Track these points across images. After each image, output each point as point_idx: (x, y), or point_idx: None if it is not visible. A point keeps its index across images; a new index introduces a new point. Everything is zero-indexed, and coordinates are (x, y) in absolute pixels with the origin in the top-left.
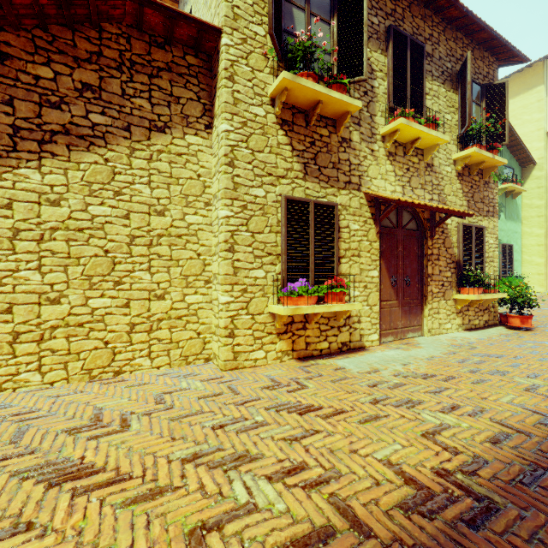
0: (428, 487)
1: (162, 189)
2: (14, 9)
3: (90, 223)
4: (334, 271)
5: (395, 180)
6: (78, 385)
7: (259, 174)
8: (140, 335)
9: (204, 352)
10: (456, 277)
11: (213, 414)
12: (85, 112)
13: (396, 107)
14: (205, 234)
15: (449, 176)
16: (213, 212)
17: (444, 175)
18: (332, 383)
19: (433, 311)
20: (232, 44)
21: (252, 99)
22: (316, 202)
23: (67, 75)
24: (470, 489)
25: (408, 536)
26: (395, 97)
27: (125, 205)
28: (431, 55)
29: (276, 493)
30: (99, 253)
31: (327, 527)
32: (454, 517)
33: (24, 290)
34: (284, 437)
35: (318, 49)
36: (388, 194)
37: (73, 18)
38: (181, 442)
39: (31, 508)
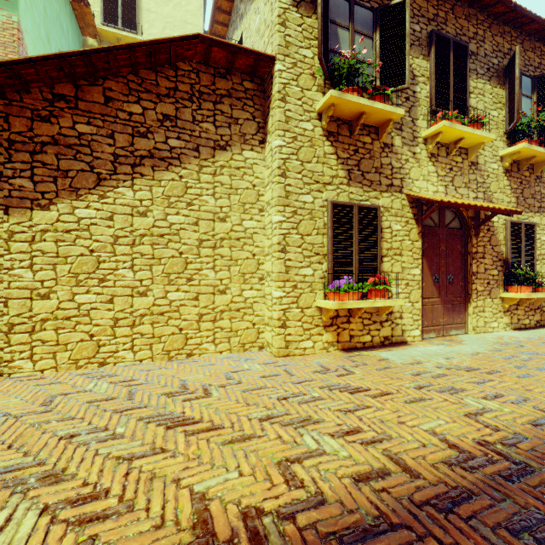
0: (470, 452)
1: (224, 199)
2: (116, 62)
3: (168, 229)
4: (376, 269)
5: (437, 180)
6: (161, 363)
7: (307, 182)
8: (207, 324)
9: (258, 341)
10: (504, 276)
11: (276, 389)
12: (165, 138)
13: (438, 109)
14: (259, 236)
15: (495, 173)
16: (266, 217)
17: (490, 172)
18: (377, 371)
19: (478, 309)
20: (284, 69)
21: (301, 116)
22: (359, 205)
23: (152, 109)
24: (508, 456)
25: (452, 481)
26: (437, 99)
27: (195, 214)
28: (475, 53)
29: (339, 445)
30: (175, 254)
31: (383, 469)
32: (492, 473)
33: (121, 285)
34: (339, 409)
35: (363, 66)
36: (430, 195)
37: (156, 62)
38: (254, 407)
39: (159, 440)
